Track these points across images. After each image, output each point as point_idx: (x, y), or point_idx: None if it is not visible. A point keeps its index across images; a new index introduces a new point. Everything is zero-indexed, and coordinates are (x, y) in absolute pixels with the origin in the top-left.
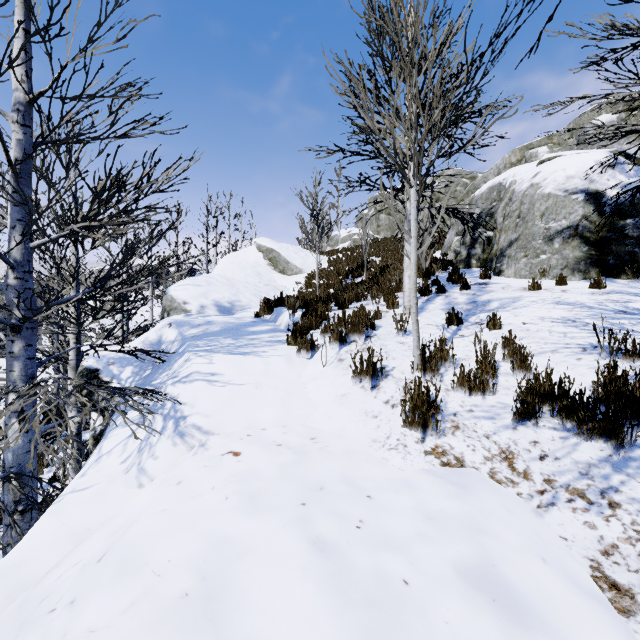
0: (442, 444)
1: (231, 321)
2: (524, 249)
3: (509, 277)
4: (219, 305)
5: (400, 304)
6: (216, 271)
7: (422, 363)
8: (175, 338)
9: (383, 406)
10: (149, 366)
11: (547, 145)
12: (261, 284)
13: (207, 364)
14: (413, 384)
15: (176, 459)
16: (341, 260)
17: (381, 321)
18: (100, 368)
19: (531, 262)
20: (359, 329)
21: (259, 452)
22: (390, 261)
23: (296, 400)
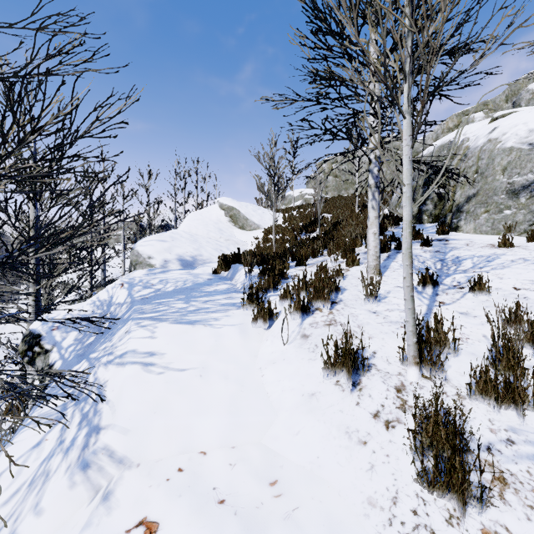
0: (494, 527)
1: (187, 279)
2: (484, 204)
3: (468, 233)
4: (182, 259)
5: (359, 261)
6: (181, 227)
7: (418, 354)
8: (124, 300)
9: (372, 422)
10: (94, 331)
11: (483, 111)
12: (222, 239)
13: (147, 339)
14: (408, 383)
15: (69, 514)
16: (295, 217)
17: (344, 282)
18: (43, 333)
19: (493, 217)
20: (324, 295)
21: (187, 525)
22: (341, 217)
23: (250, 398)
